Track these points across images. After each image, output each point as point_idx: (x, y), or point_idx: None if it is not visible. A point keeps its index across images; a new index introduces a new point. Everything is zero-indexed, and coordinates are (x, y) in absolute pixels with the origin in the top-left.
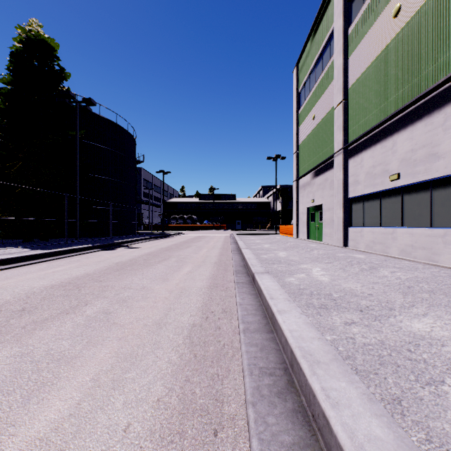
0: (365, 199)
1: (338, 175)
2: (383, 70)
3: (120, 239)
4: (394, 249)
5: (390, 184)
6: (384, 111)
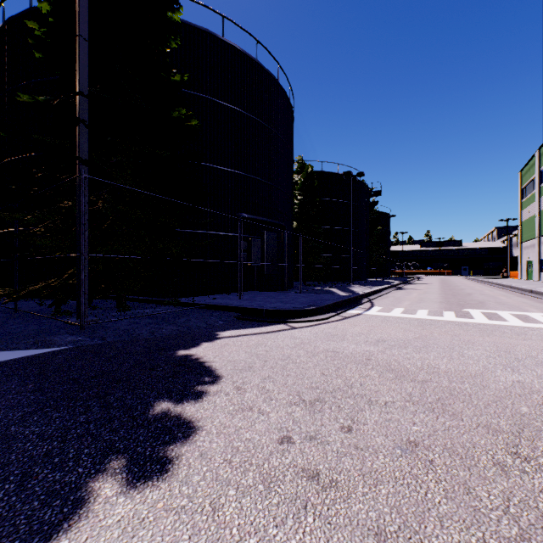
0: None
1: (536, 248)
2: None
3: (400, 278)
4: None
5: None
6: None
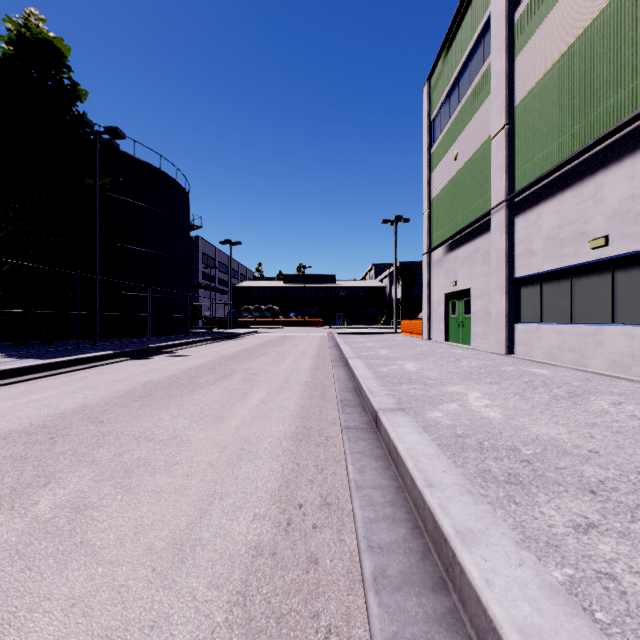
0: (544, 280)
1: (498, 243)
2: (578, 71)
3: (164, 341)
4: (599, 361)
5: (590, 255)
6: (579, 137)
